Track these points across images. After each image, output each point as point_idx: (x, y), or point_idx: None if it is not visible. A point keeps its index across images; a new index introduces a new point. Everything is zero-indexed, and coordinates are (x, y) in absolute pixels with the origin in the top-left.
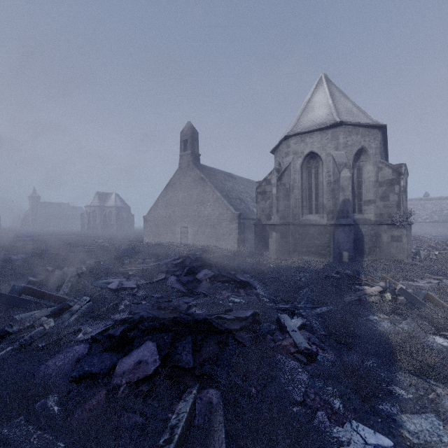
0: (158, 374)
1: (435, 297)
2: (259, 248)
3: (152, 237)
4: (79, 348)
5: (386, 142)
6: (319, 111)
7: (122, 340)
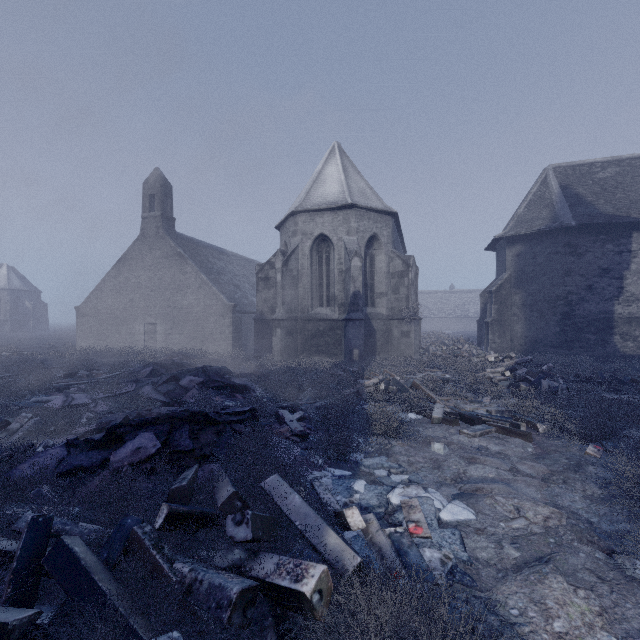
0: (158, 458)
1: (417, 384)
2: (261, 350)
3: (92, 340)
4: (56, 451)
5: (400, 229)
6: (331, 187)
7: (110, 438)
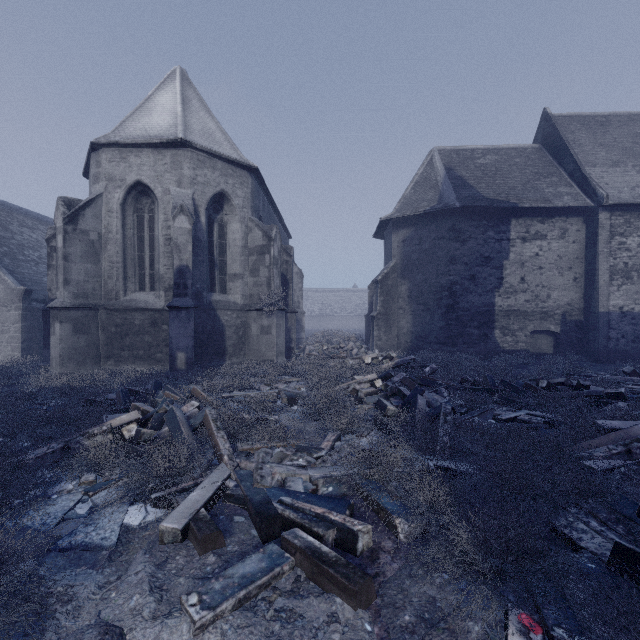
0: None
1: (209, 419)
2: None
3: None
4: None
5: (272, 199)
6: (159, 118)
7: None
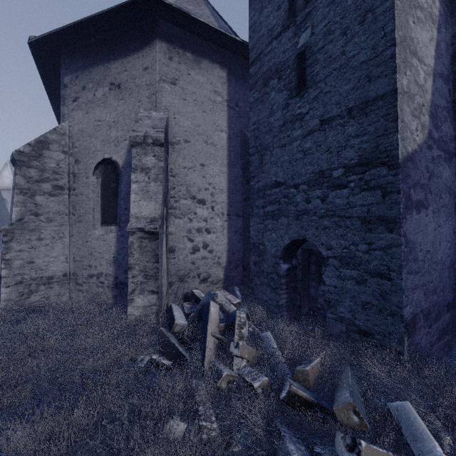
0: None
1: None
2: None
3: None
4: None
5: None
6: (7, 180)
7: None
